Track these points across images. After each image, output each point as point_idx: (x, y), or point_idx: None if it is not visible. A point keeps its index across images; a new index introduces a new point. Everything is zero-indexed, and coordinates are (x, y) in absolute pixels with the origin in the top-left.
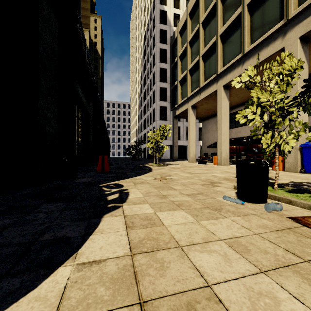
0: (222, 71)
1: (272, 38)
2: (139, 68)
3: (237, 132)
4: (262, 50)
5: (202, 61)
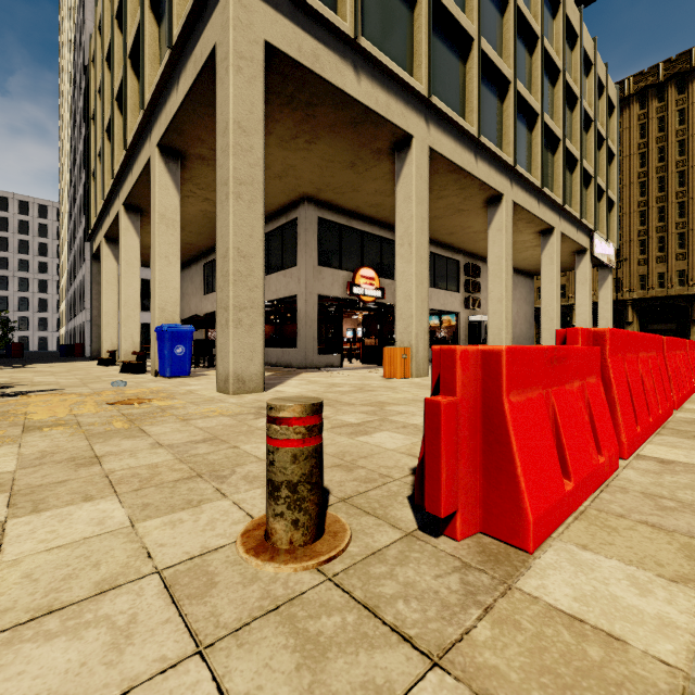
0: (119, 175)
1: (146, 134)
2: (69, 118)
3: (213, 301)
4: (141, 152)
5: (110, 144)
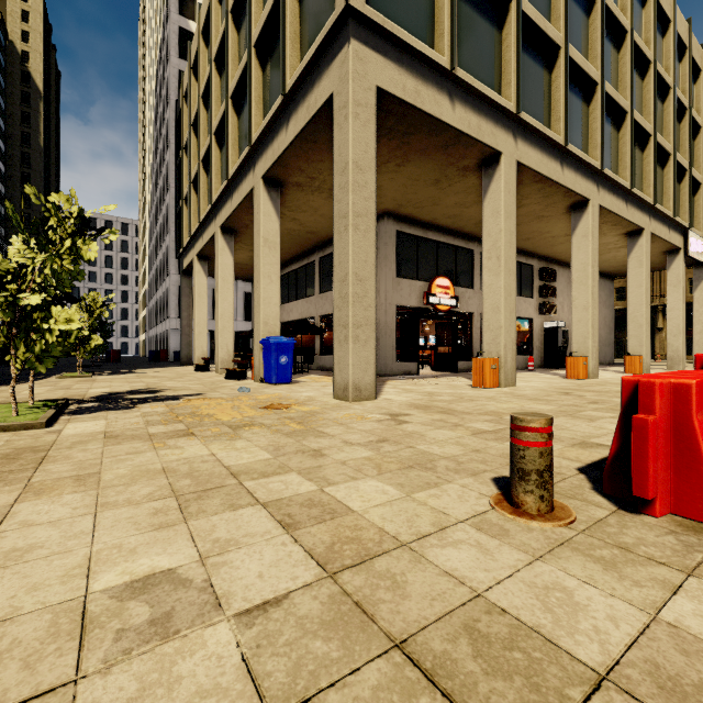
0: (217, 201)
1: (248, 166)
2: (150, 144)
3: (289, 311)
4: (243, 182)
5: (205, 172)
